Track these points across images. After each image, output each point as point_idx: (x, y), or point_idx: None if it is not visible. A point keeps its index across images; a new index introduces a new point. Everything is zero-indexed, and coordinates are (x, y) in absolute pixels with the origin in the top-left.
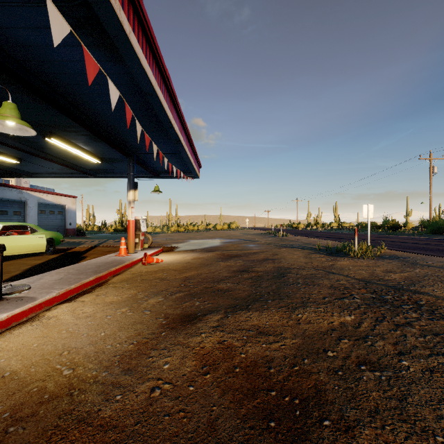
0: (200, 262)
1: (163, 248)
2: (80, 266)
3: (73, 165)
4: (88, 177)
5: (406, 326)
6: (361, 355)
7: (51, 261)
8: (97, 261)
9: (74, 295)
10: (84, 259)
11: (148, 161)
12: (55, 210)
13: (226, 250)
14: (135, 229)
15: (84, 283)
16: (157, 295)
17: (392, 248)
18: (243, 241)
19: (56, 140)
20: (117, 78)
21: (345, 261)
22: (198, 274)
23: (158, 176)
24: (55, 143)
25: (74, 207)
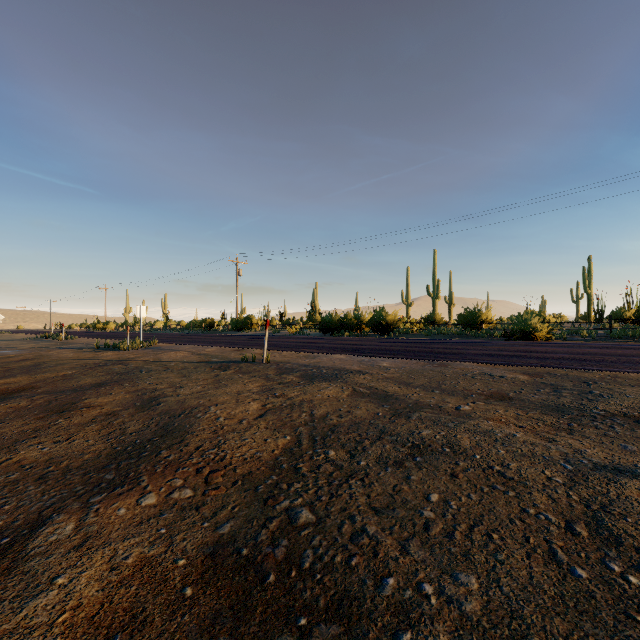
0: None
1: None
2: None
3: None
4: None
5: (100, 369)
6: (64, 378)
7: None
8: None
9: None
10: None
11: None
12: None
13: None
14: None
15: None
16: None
17: (168, 342)
18: None
19: None
20: None
21: (111, 352)
22: None
23: None
24: None
25: None
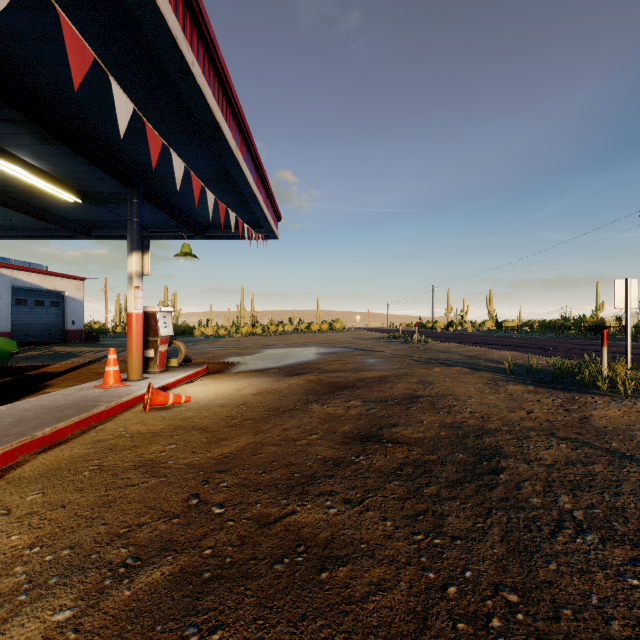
0: (270, 404)
1: (212, 364)
2: None
3: (35, 210)
4: (76, 238)
5: None
6: None
7: None
8: (38, 402)
9: None
10: (38, 391)
11: (175, 200)
12: (45, 300)
13: (326, 372)
14: (147, 332)
15: None
16: (75, 574)
17: None
18: (355, 352)
19: None
20: None
21: (606, 406)
22: (255, 446)
23: (203, 235)
24: None
25: (80, 294)
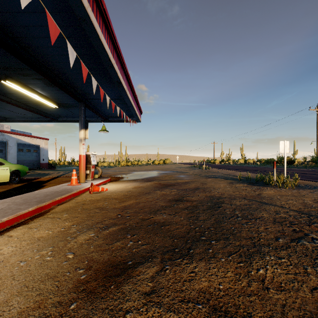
0: (140, 191)
1: (111, 178)
2: (29, 195)
3: (36, 110)
4: (51, 121)
5: None
6: None
7: (13, 189)
8: (49, 190)
9: (6, 227)
10: (42, 187)
11: (97, 106)
12: (31, 149)
13: (162, 180)
14: (86, 163)
15: (21, 214)
16: (90, 229)
17: (302, 178)
18: (175, 173)
19: (12, 83)
20: (49, 3)
21: (270, 190)
22: (137, 203)
23: (107, 120)
24: (12, 86)
25: (46, 146)
